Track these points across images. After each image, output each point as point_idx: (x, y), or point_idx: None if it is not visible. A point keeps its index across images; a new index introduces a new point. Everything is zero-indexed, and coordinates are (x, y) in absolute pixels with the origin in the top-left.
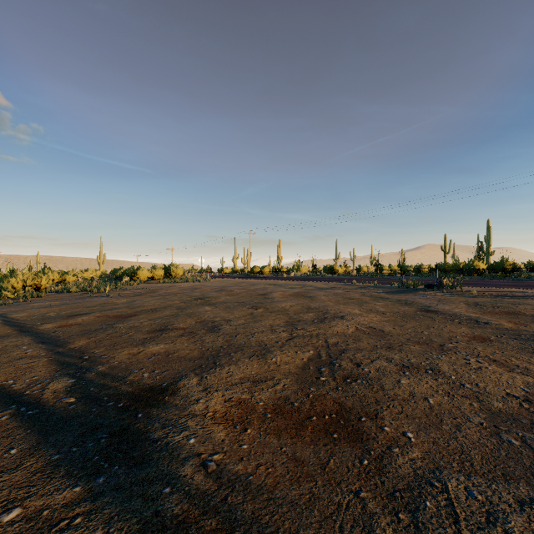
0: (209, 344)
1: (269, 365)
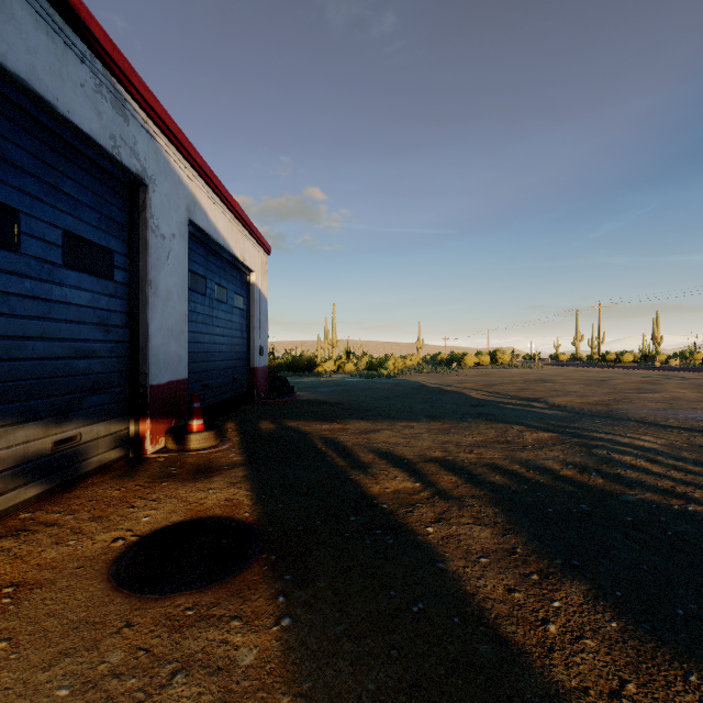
0: (553, 393)
1: (584, 398)
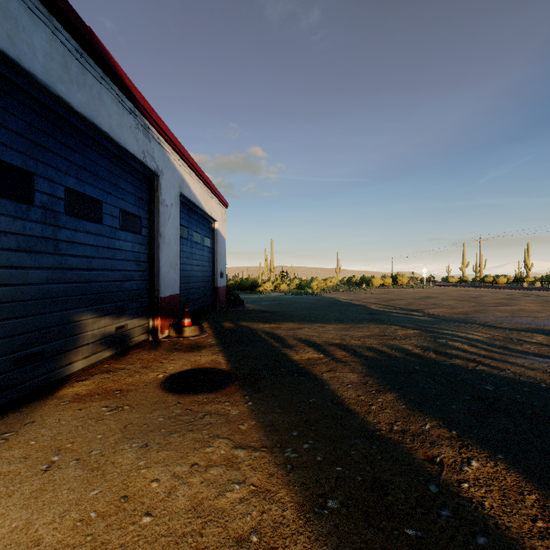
0: (432, 306)
1: (453, 310)
